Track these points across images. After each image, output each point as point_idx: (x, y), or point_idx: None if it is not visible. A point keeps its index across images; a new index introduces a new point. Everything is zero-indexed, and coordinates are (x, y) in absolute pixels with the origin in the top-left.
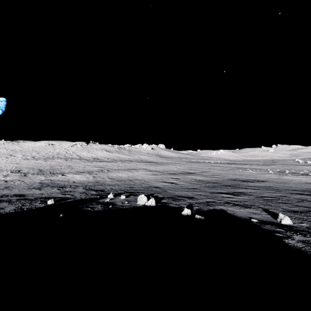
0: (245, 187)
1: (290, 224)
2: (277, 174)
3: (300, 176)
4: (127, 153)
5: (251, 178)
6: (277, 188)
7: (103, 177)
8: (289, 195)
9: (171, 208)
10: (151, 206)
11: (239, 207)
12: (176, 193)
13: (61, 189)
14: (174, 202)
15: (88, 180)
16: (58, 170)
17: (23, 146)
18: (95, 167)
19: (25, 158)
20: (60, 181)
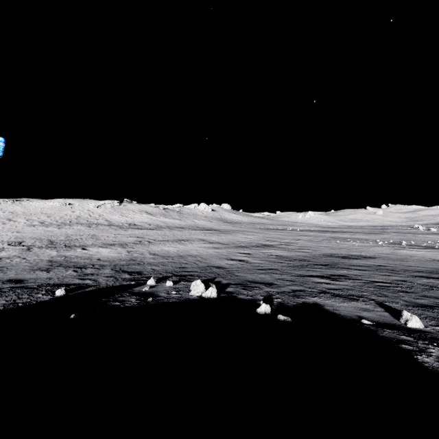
0: (347, 266)
1: (421, 327)
2: (390, 247)
3: (422, 249)
4: (177, 217)
5: (355, 253)
6: (393, 269)
7: (141, 252)
8: (411, 278)
9: (241, 301)
10: (211, 299)
11: (341, 299)
12: (248, 276)
13: (79, 270)
14: (244, 291)
15: (119, 257)
16: (76, 241)
17: (27, 207)
18: (131, 238)
19: (29, 223)
20: (79, 259)
